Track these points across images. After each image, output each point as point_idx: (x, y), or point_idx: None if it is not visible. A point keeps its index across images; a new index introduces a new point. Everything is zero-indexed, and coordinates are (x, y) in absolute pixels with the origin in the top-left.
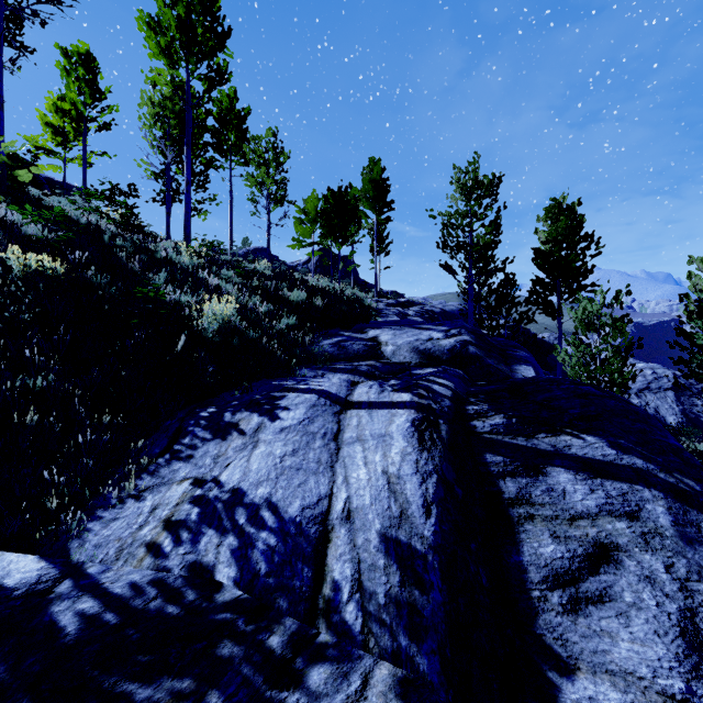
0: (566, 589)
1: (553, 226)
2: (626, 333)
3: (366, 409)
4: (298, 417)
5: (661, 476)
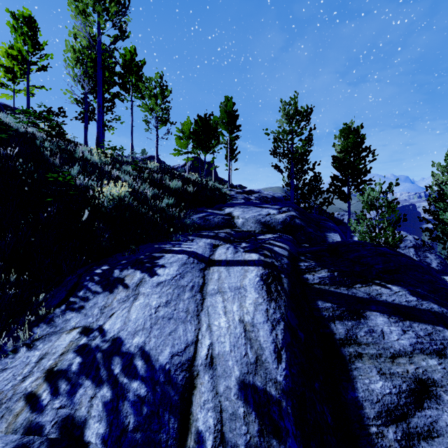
0: (398, 424)
1: (345, 142)
2: (397, 211)
3: (224, 266)
4: (171, 273)
5: None
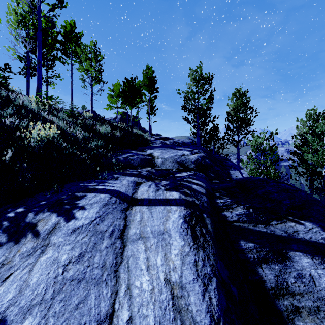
0: None
1: (236, 102)
2: (277, 153)
3: (147, 205)
4: (90, 217)
5: None
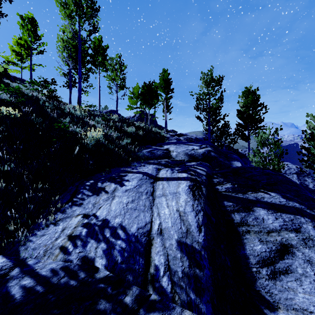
0: (269, 267)
1: (246, 100)
2: (280, 147)
3: (166, 180)
4: (133, 185)
5: (308, 211)
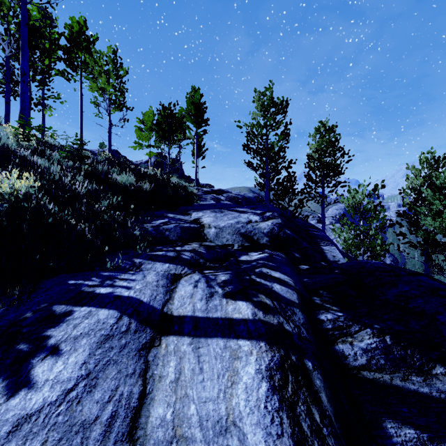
0: None
1: (320, 140)
2: (385, 216)
3: (190, 335)
4: (66, 378)
5: None
